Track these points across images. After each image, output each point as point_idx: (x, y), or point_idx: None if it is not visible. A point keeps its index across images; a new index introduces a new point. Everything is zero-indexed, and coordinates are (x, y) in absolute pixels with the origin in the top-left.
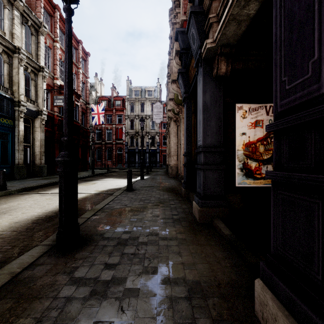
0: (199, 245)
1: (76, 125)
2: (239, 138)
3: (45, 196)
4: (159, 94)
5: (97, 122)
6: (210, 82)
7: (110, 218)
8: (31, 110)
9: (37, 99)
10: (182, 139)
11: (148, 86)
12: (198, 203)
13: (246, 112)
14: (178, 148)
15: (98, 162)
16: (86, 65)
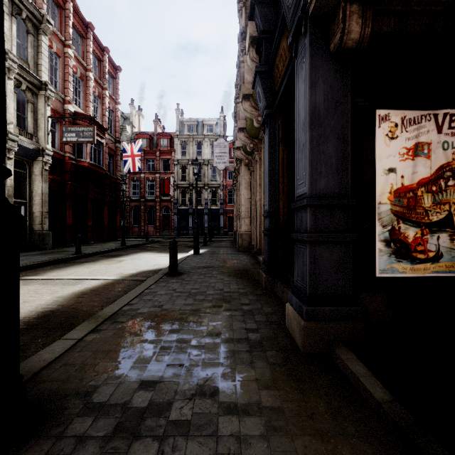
0: (319, 437)
1: (100, 172)
2: (383, 180)
3: (30, 285)
4: (223, 129)
5: (132, 168)
6: (324, 65)
7: (123, 340)
8: (26, 148)
9: (36, 132)
10: (258, 192)
11: (207, 118)
12: (299, 310)
13: (396, 126)
14: (252, 206)
15: (135, 228)
16: (115, 85)
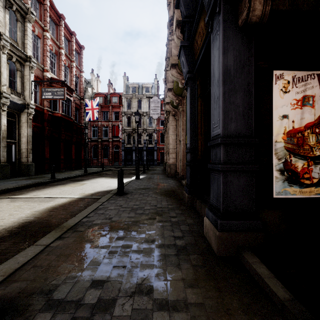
0: None
1: (69, 121)
2: (278, 124)
3: (16, 202)
4: (156, 90)
5: (92, 118)
6: (234, 36)
7: (80, 245)
8: (15, 103)
9: (23, 92)
10: (182, 134)
11: (145, 83)
12: (214, 223)
13: (288, 83)
14: (178, 144)
15: (95, 160)
16: (80, 59)
